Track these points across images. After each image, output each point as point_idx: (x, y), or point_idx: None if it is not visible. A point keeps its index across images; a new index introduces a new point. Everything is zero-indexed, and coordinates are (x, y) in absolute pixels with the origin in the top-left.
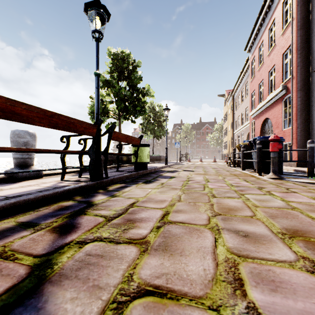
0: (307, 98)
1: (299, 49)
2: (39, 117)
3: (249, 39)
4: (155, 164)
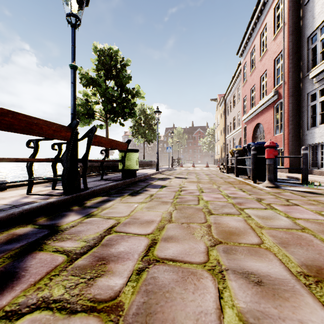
0: (298, 104)
1: (291, 54)
2: None
3: (241, 43)
4: (146, 170)
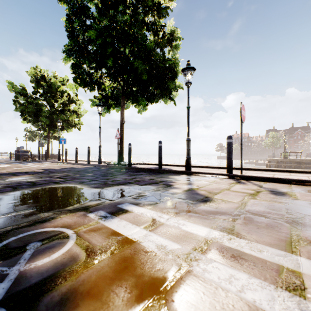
0: None
1: None
2: None
3: None
4: None
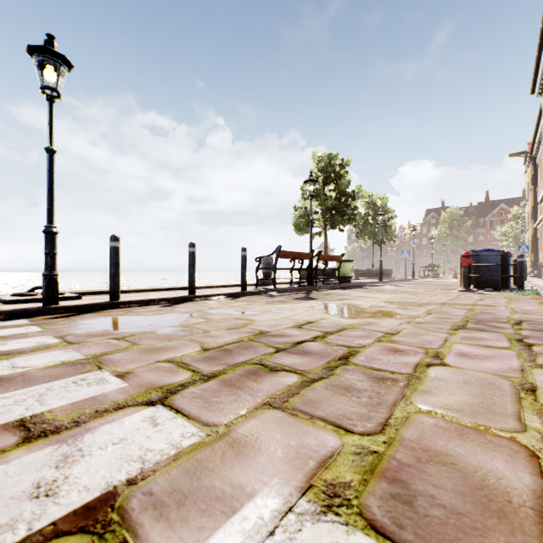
0: None
1: None
2: (291, 255)
3: (534, 80)
4: (368, 280)
